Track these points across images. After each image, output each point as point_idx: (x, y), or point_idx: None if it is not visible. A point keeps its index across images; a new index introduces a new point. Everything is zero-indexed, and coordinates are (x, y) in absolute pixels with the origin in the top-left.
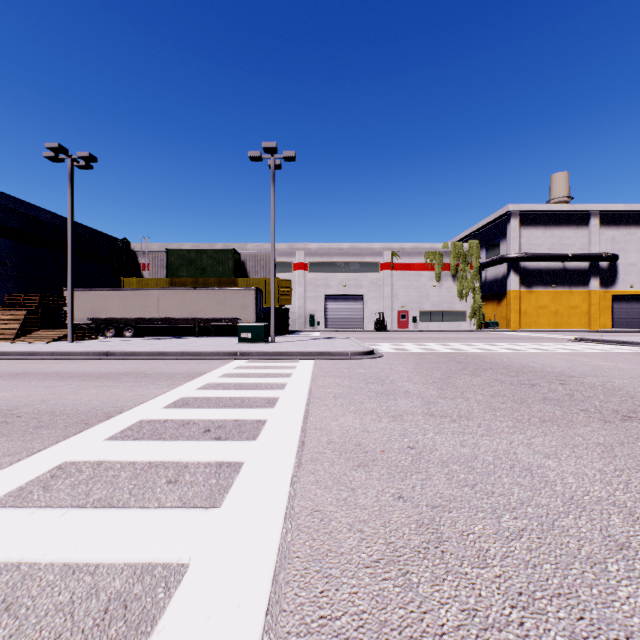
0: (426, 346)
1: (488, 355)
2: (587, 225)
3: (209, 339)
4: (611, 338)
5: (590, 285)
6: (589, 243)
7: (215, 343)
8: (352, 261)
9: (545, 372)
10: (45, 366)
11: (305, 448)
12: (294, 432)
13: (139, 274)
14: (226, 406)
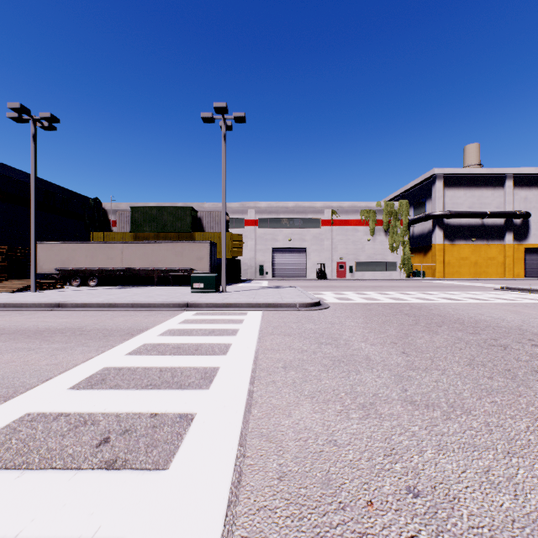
0: (367, 295)
1: (431, 306)
2: (503, 186)
3: (166, 288)
4: (535, 287)
5: (505, 239)
6: (505, 202)
7: (169, 293)
8: (296, 218)
9: (503, 328)
10: None
11: (241, 494)
12: (229, 445)
13: (109, 229)
14: (150, 385)
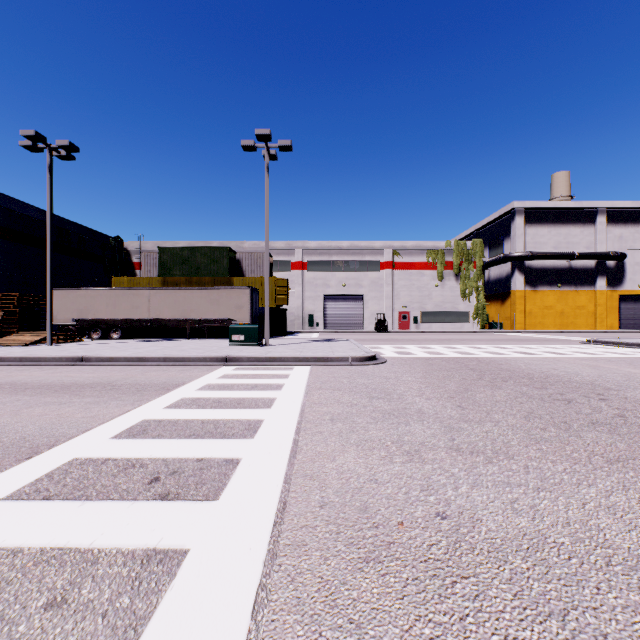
0: (431, 349)
1: (501, 360)
2: (594, 223)
3: (200, 341)
4: (626, 340)
5: (597, 285)
6: (596, 241)
7: (205, 346)
8: (352, 260)
9: (575, 383)
10: (5, 375)
11: (286, 517)
12: (274, 483)
13: (133, 273)
14: (193, 435)
